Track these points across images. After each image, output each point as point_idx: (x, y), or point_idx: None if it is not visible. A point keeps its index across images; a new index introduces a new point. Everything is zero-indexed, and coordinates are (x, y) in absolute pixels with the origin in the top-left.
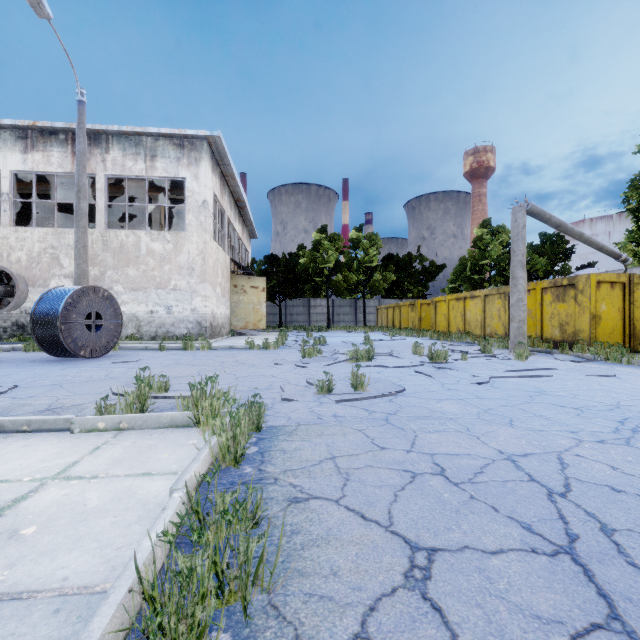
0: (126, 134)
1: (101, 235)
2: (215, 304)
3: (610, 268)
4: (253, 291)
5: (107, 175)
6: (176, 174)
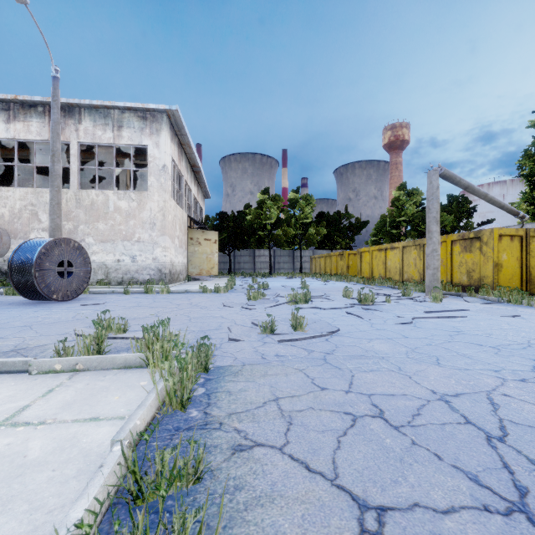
0: (96, 107)
1: (74, 194)
2: (174, 254)
3: (504, 224)
4: (206, 243)
5: (80, 142)
6: (140, 142)
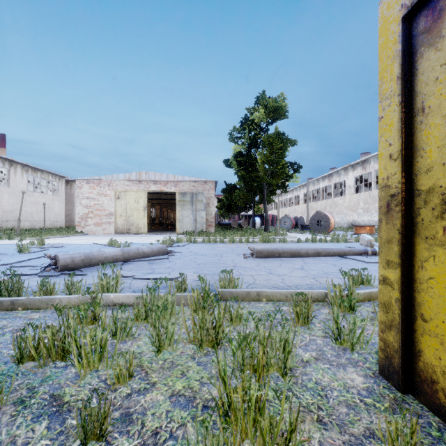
0: None
1: None
2: None
3: None
4: None
5: None
6: None
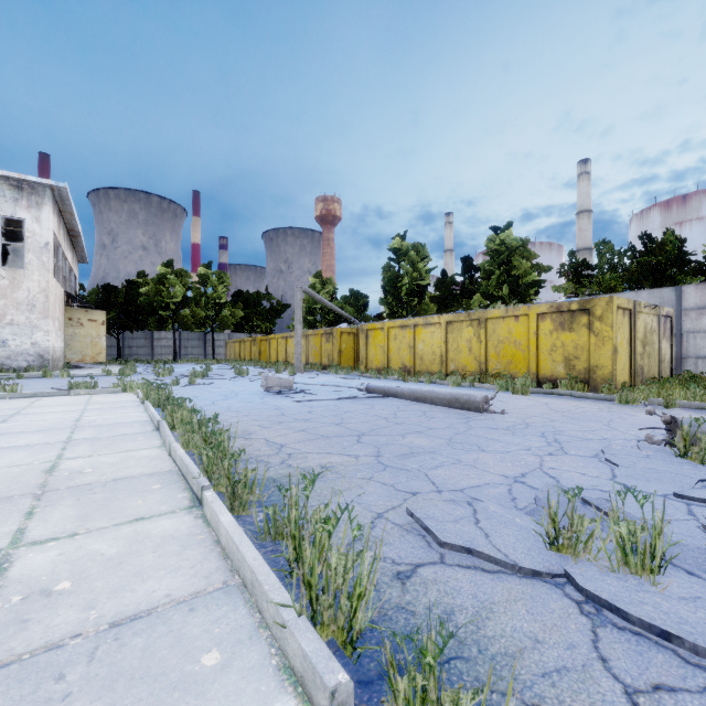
0: None
1: None
2: (55, 338)
3: None
4: (91, 324)
5: None
6: (13, 214)
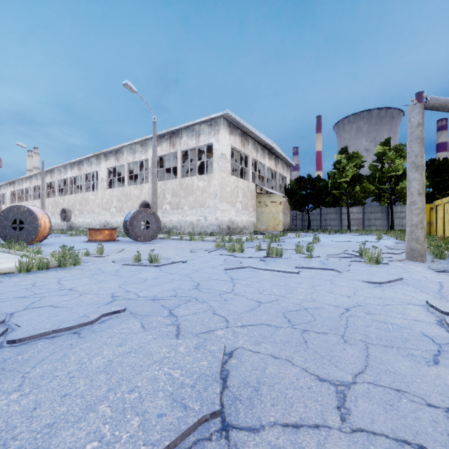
0: (188, 127)
1: (179, 181)
2: (234, 214)
3: None
4: (272, 205)
5: (182, 150)
6: (209, 142)
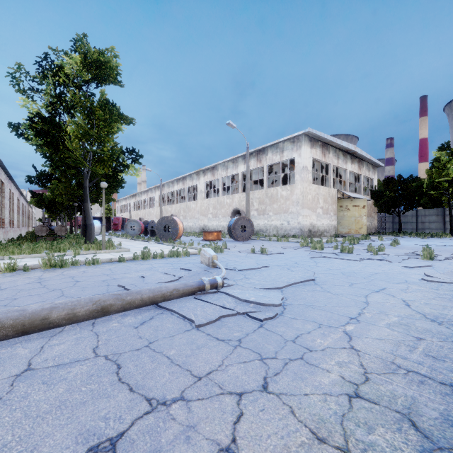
0: (273, 145)
1: (265, 191)
2: (315, 219)
3: None
4: (354, 208)
5: (267, 165)
6: (291, 156)
